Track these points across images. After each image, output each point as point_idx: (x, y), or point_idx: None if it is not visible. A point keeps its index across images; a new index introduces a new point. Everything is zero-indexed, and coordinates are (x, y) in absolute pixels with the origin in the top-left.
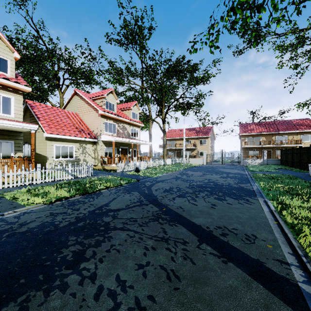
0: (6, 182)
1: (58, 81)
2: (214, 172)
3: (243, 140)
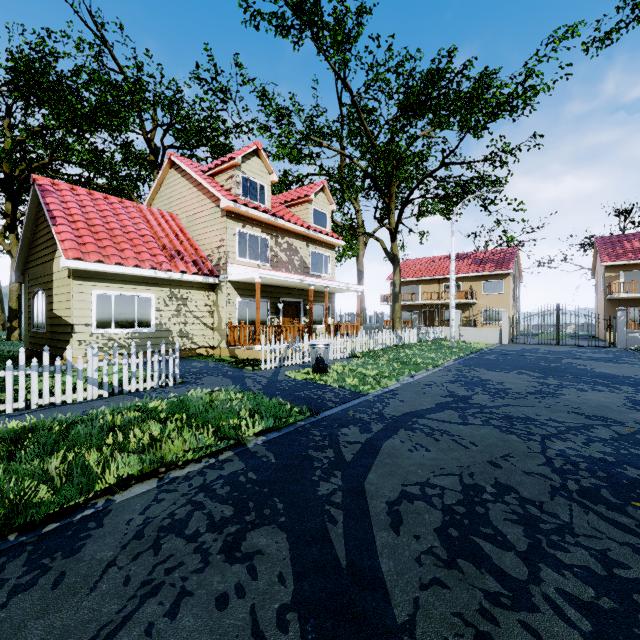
0: None
1: (153, 156)
2: (571, 374)
3: (610, 278)
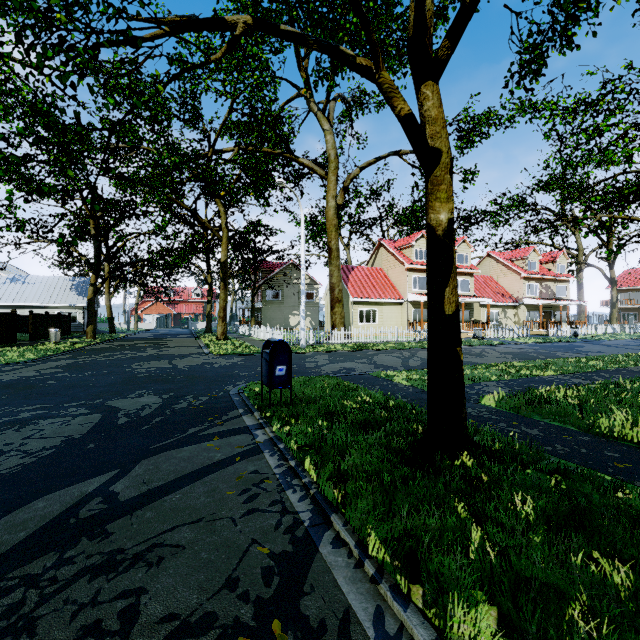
0: (489, 335)
1: None
2: None
3: None
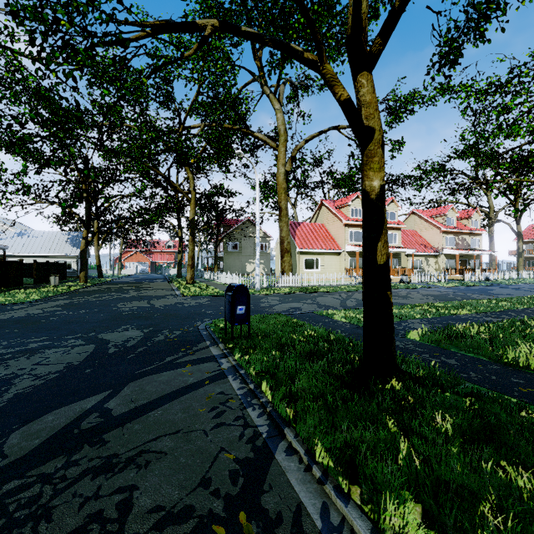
0: (414, 280)
1: None
2: None
3: None
